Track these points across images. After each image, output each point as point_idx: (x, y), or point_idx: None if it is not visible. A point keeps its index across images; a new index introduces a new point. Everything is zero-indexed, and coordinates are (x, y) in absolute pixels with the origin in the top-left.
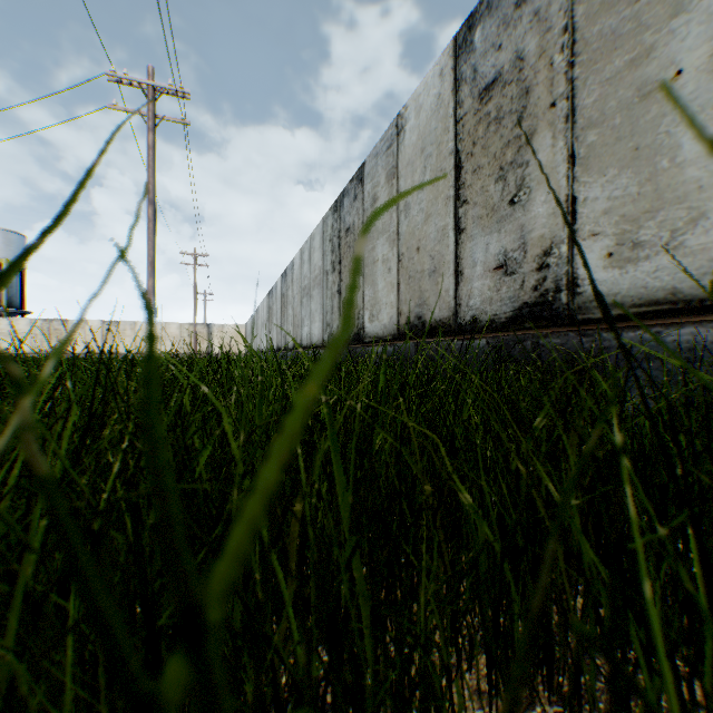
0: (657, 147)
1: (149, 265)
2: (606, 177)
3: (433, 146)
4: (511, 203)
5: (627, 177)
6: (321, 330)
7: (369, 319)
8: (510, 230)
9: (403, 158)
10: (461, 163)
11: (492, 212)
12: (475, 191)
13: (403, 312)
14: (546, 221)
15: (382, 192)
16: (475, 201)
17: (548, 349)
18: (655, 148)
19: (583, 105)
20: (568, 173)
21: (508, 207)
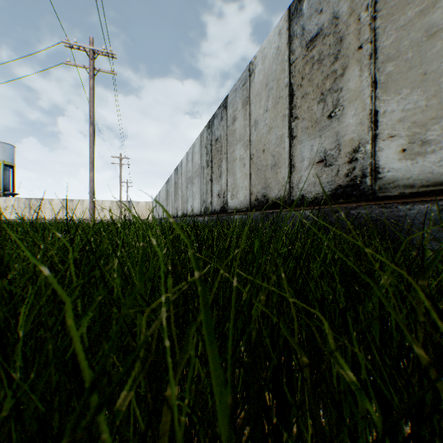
0: (441, 71)
1: (90, 163)
2: (401, 95)
3: (274, 82)
4: (329, 117)
5: (417, 94)
6: (199, 204)
7: (230, 197)
8: (328, 135)
9: (254, 91)
10: (293, 92)
11: (316, 124)
12: (303, 110)
13: (254, 192)
14: (355, 128)
15: (239, 114)
16: (303, 117)
17: (357, 217)
18: (439, 72)
19: (383, 46)
20: (371, 94)
21: (327, 120)
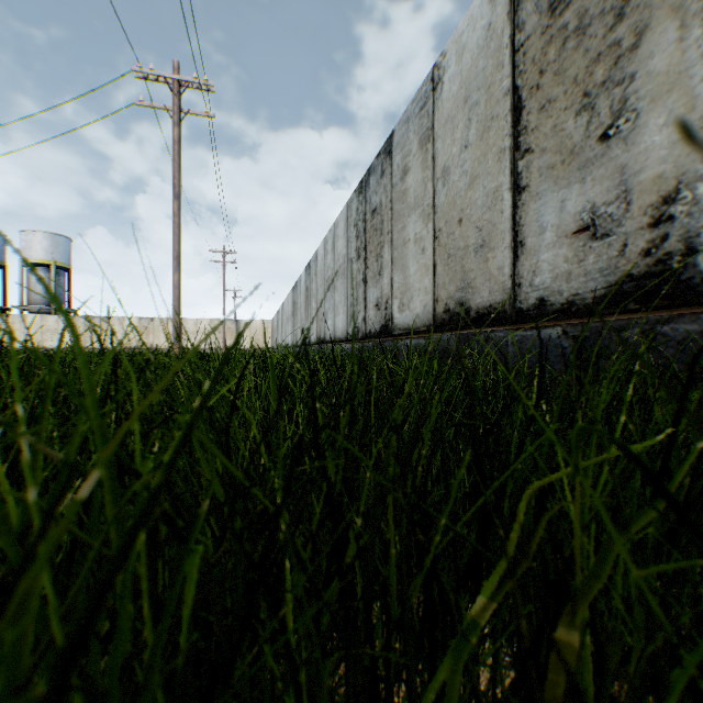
0: None
1: (174, 260)
2: None
3: (481, 91)
4: (603, 138)
5: None
6: (345, 323)
7: (398, 308)
8: (601, 175)
9: (441, 116)
10: (522, 102)
11: (571, 156)
12: (542, 134)
13: (441, 298)
14: (667, 152)
15: (414, 161)
16: (542, 147)
17: (673, 339)
18: None
19: None
20: None
21: (597, 145)
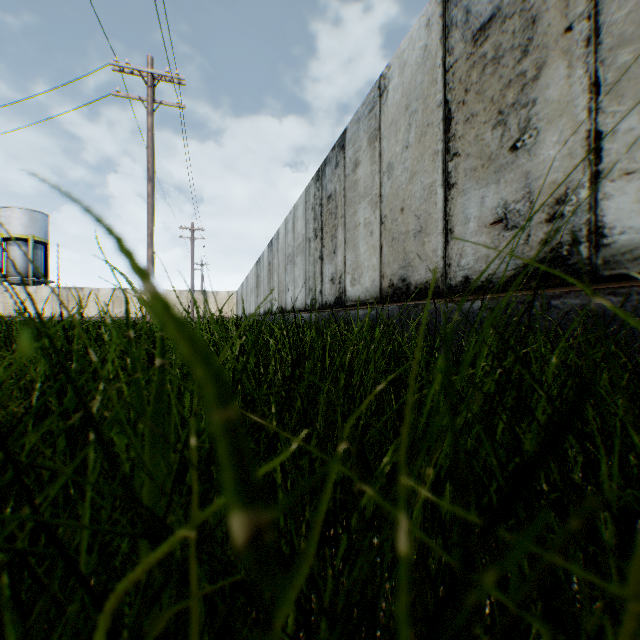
0: None
1: (148, 237)
2: None
3: (419, 101)
4: (513, 149)
5: None
6: (304, 295)
7: (350, 283)
8: (511, 179)
9: (386, 119)
10: (451, 114)
11: (489, 161)
12: (467, 141)
13: (386, 275)
14: (559, 164)
15: (364, 156)
16: (467, 152)
17: (563, 311)
18: None
19: (611, 21)
20: (590, 104)
21: (508, 154)
